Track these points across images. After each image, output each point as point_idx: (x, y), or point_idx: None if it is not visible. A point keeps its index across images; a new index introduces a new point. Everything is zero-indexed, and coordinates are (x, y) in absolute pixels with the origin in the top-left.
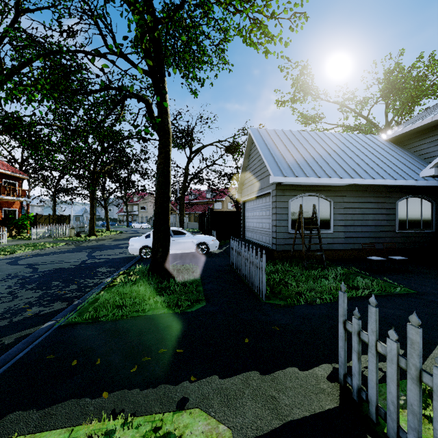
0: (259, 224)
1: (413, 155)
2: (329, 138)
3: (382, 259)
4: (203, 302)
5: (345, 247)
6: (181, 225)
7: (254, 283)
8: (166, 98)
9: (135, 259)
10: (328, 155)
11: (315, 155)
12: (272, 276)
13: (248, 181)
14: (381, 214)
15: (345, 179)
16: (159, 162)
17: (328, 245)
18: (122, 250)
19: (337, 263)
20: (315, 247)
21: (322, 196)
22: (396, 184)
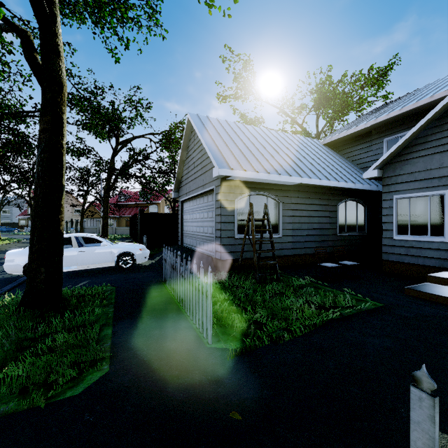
0: (200, 228)
1: (347, 160)
2: (274, 135)
3: (336, 265)
4: (105, 364)
5: (293, 252)
6: (103, 230)
7: (195, 314)
8: (57, 31)
9: (16, 281)
10: (275, 152)
11: (262, 150)
12: (218, 297)
13: (187, 177)
14: (325, 217)
15: (294, 178)
16: (42, 128)
17: (277, 251)
18: (1, 267)
19: (287, 272)
20: (263, 254)
21: (271, 196)
22: (339, 186)
